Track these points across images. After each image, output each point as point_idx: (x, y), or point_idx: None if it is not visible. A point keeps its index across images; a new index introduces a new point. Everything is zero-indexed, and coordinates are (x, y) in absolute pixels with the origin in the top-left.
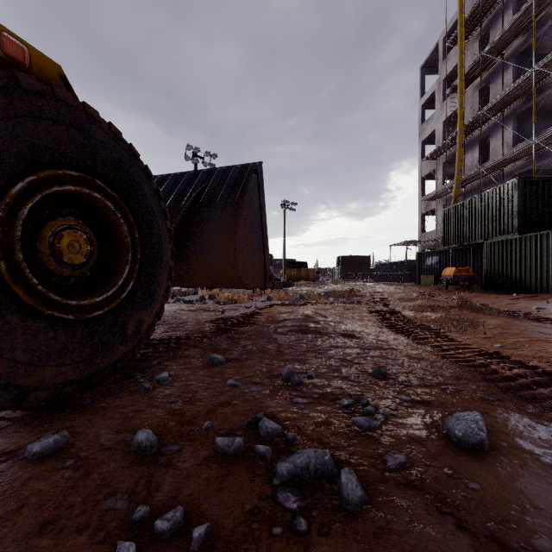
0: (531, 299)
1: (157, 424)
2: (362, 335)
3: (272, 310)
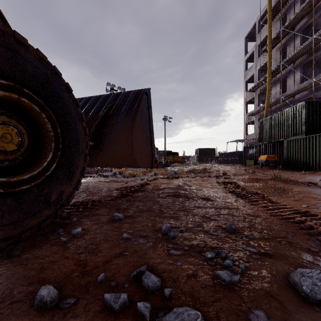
0: (313, 174)
1: (63, 275)
2: (215, 198)
3: (156, 181)
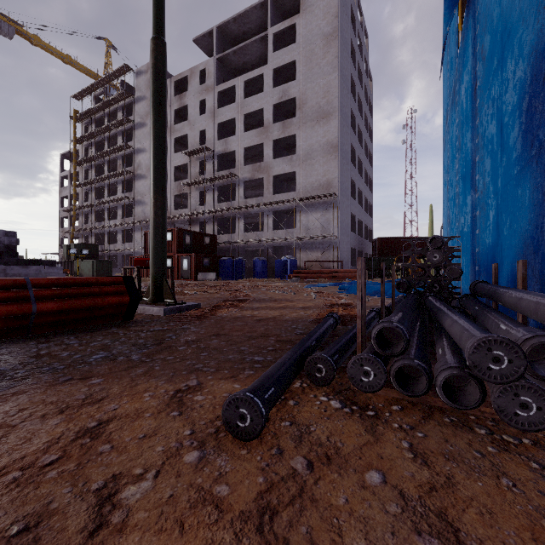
0: None
1: None
2: None
3: None
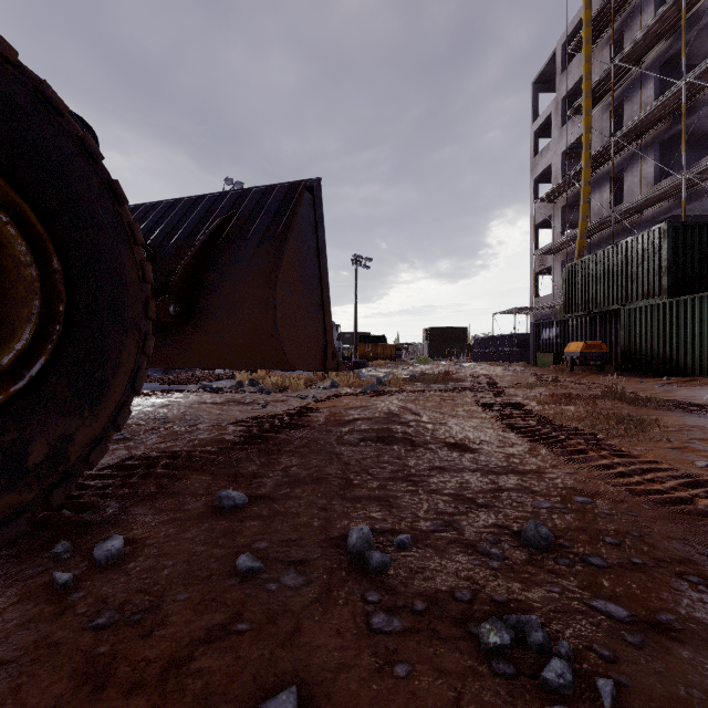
0: (688, 384)
1: None
2: (479, 444)
3: (336, 402)
